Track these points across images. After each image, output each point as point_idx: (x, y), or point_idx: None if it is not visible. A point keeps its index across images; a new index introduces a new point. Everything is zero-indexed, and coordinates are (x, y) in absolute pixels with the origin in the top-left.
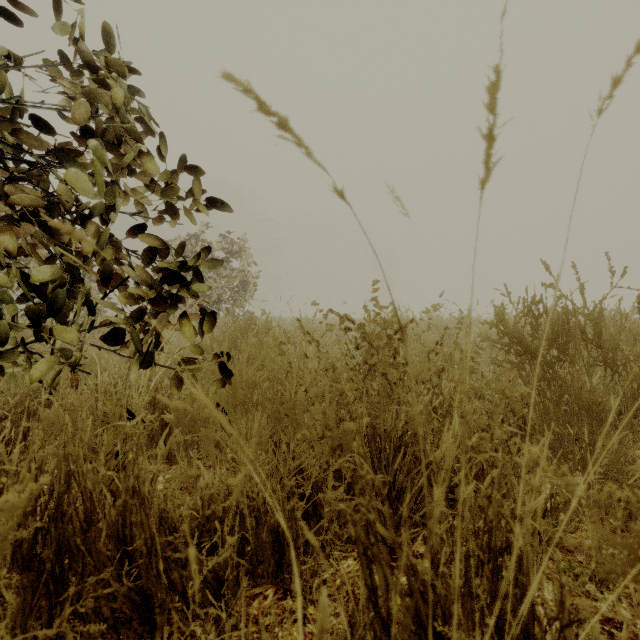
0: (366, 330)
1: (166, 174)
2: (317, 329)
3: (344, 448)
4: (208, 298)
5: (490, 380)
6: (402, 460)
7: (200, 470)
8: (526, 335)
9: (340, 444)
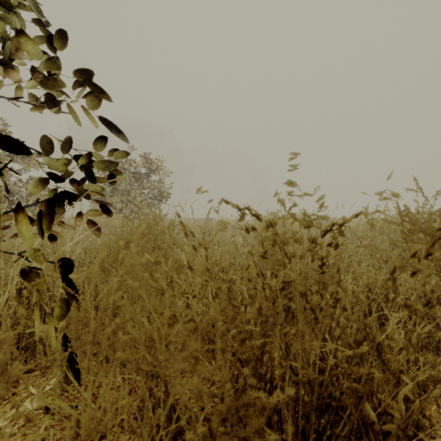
0: (274, 229)
1: (37, 50)
2: (214, 227)
3: (248, 440)
4: (133, 203)
5: (409, 286)
6: (329, 419)
7: (61, 405)
8: (398, 232)
9: (241, 436)
